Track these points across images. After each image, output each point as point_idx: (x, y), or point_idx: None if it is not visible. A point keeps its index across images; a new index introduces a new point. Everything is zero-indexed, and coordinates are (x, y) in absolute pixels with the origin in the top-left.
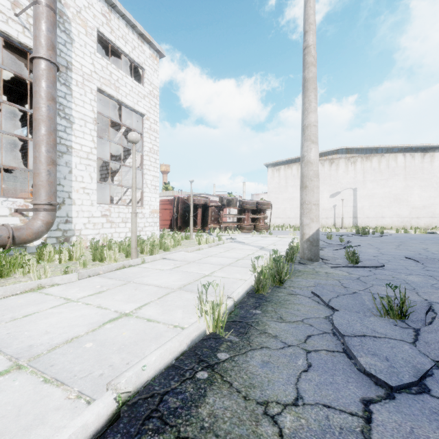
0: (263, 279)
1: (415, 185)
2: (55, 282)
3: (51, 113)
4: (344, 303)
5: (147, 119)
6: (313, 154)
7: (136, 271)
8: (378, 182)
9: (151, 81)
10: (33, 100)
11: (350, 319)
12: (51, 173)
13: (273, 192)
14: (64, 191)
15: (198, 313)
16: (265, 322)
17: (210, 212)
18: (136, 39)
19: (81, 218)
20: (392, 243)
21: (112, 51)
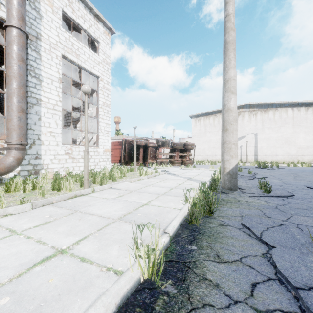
0: (196, 211)
1: (300, 131)
2: (9, 212)
3: (21, 71)
4: (276, 237)
5: (101, 80)
6: (233, 103)
7: (85, 200)
8: (273, 128)
9: (105, 52)
10: (7, 60)
11: (291, 260)
12: (21, 119)
13: (195, 136)
14: (35, 134)
15: (134, 249)
16: (202, 263)
17: (149, 151)
18: (93, 19)
19: (49, 155)
20: (289, 174)
21: (75, 29)
